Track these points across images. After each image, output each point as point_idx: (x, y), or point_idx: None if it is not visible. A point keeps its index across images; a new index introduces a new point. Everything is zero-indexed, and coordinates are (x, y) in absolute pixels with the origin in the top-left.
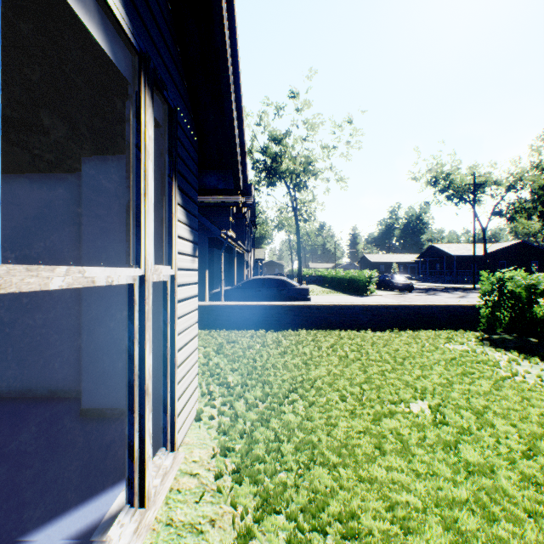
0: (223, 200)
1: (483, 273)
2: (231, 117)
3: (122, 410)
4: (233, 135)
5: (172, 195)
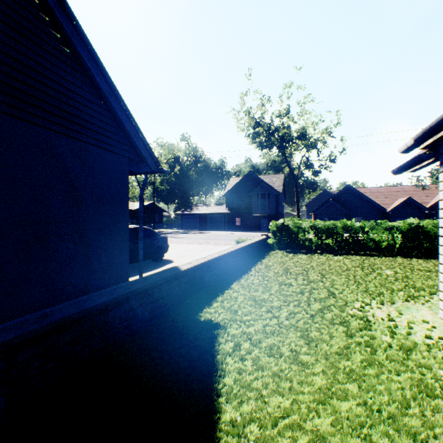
0: None
1: (273, 221)
2: None
3: None
4: None
5: None
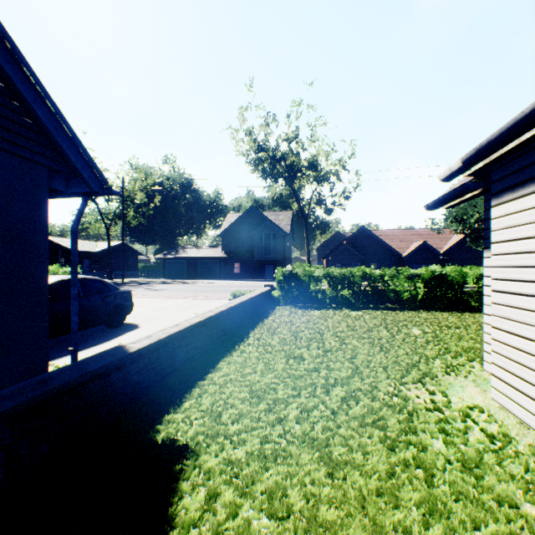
0: None
1: (279, 268)
2: None
3: None
4: None
5: None
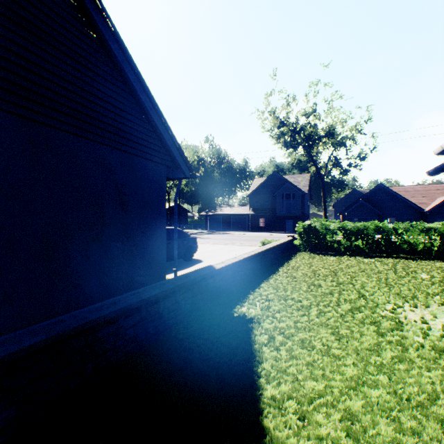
0: None
1: (299, 222)
2: None
3: None
4: None
5: None
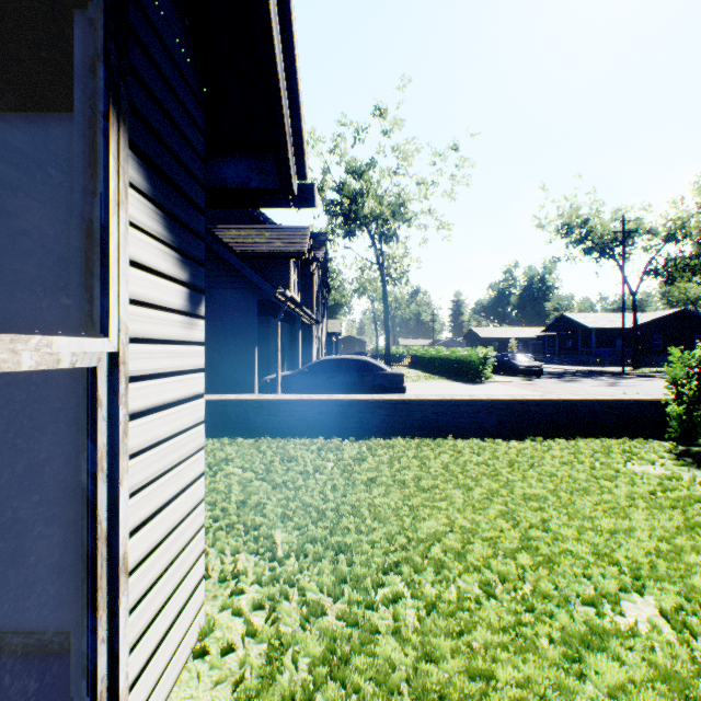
0: (283, 248)
1: (672, 351)
2: (265, 14)
3: (43, 634)
4: (271, 61)
5: (106, 157)
